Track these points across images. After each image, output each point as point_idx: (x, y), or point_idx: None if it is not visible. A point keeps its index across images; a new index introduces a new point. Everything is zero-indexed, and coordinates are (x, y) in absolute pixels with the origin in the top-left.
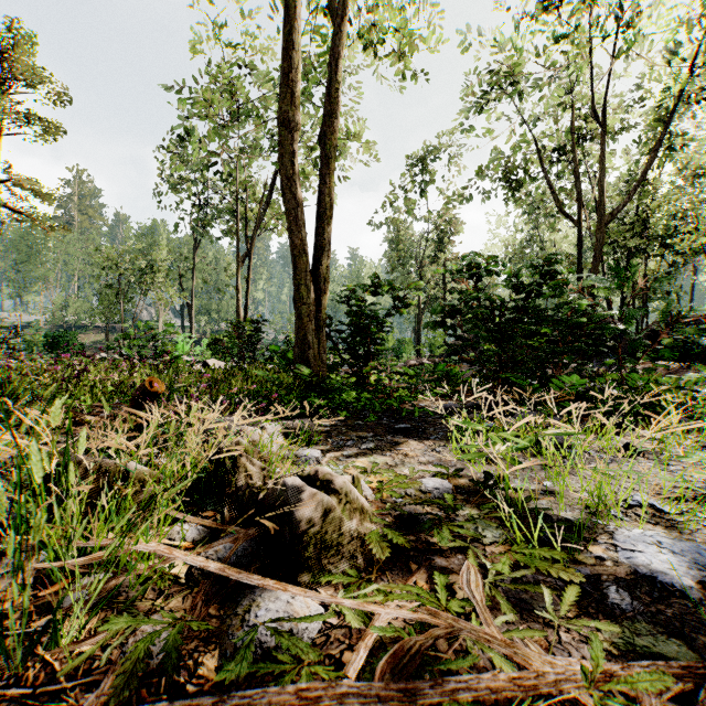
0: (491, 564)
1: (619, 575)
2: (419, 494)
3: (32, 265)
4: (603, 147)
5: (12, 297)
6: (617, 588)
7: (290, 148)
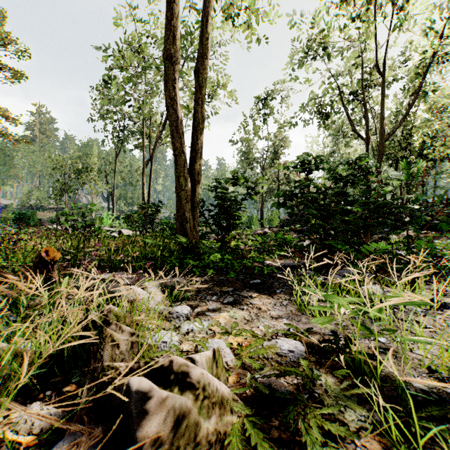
0: None
1: None
2: (276, 357)
3: (8, 167)
4: (383, 90)
5: None
6: None
7: (172, 76)
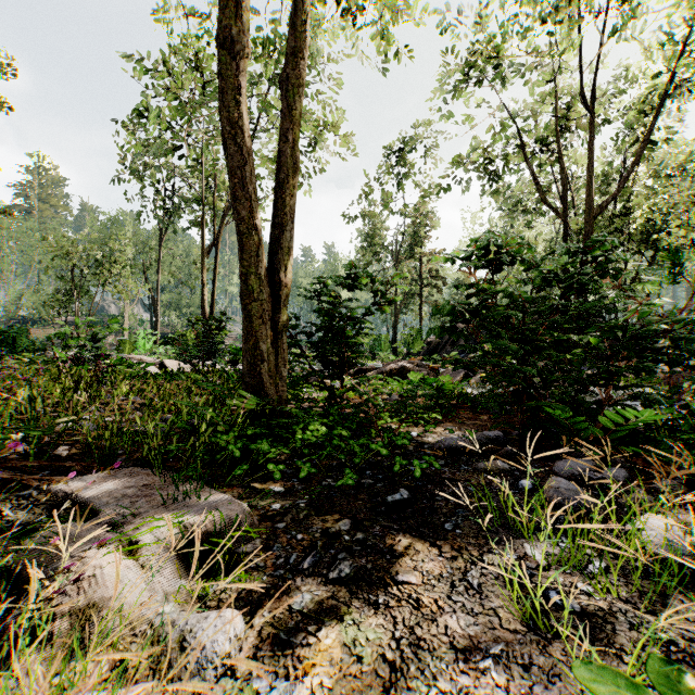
0: None
1: None
2: None
3: None
4: (592, 136)
5: None
6: None
7: (233, 80)
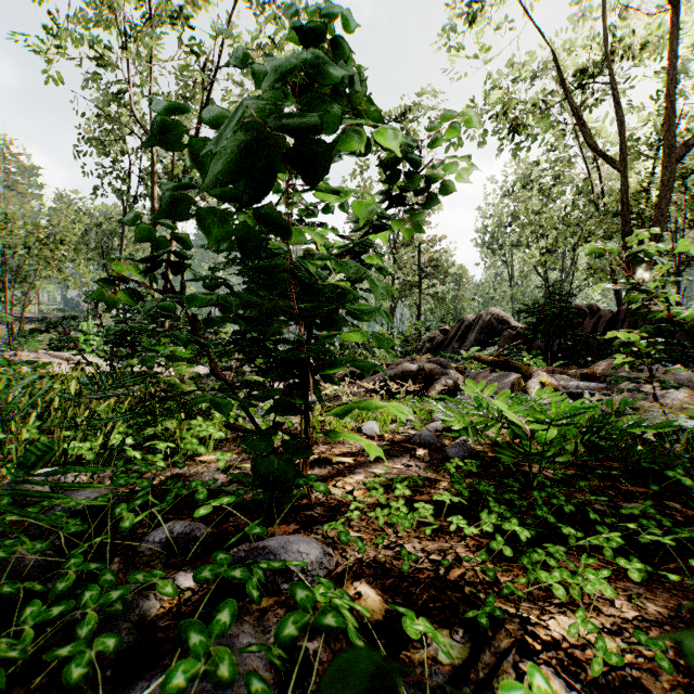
0: None
1: None
2: None
3: None
4: (671, 49)
5: None
6: None
7: None
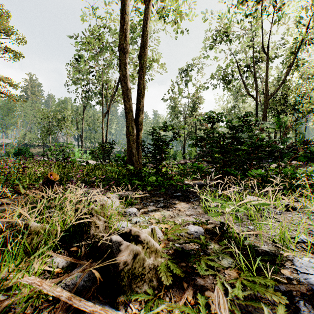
0: (230, 288)
1: (302, 291)
2: (187, 235)
3: (9, 117)
4: (267, 64)
5: (0, 131)
6: (304, 302)
7: (124, 61)
